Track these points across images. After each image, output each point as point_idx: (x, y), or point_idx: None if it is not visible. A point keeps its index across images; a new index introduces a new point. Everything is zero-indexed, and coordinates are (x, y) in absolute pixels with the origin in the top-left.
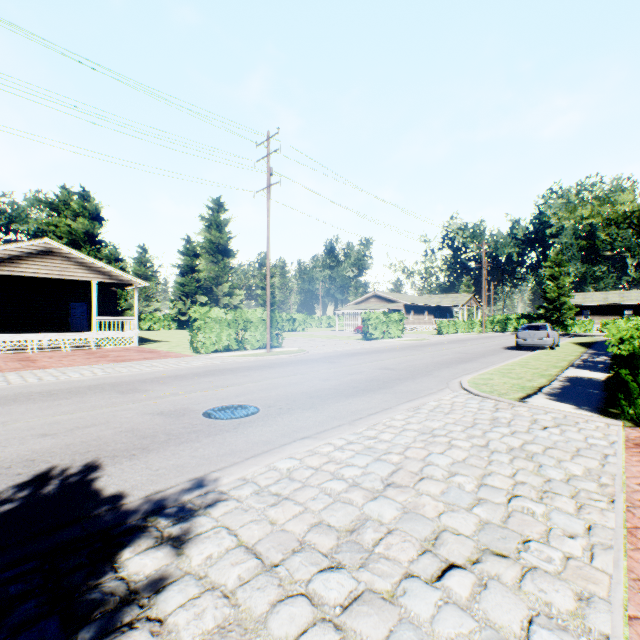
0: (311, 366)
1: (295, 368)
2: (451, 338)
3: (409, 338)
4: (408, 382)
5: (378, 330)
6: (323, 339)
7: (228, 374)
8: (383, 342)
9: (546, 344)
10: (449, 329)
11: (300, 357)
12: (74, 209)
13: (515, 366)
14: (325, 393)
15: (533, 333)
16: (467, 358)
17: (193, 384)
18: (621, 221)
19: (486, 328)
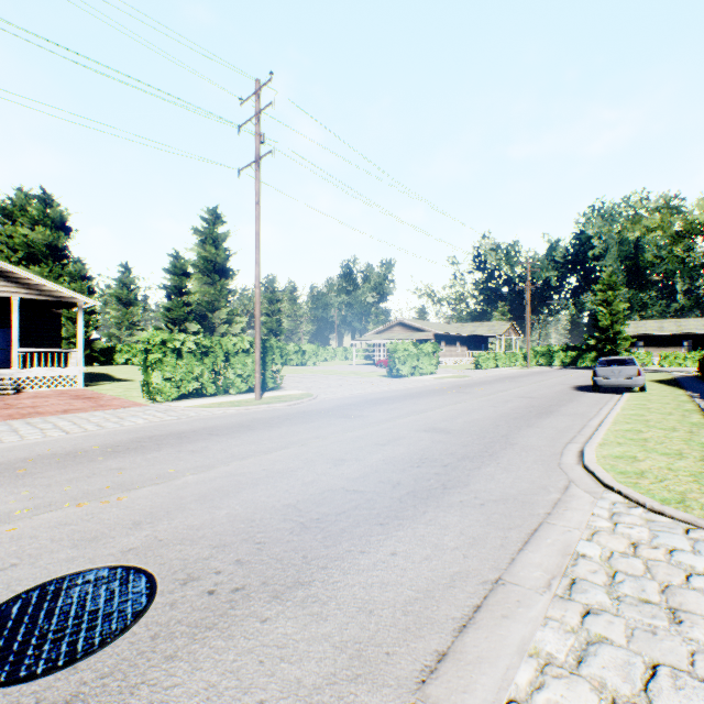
0: (316, 425)
1: (290, 430)
2: (495, 374)
3: (445, 375)
4: (489, 466)
5: (407, 365)
6: (338, 376)
7: (167, 447)
8: (415, 380)
9: (637, 384)
10: (488, 363)
11: (303, 406)
12: (32, 216)
13: (635, 424)
14: (335, 509)
15: (618, 370)
16: (542, 407)
17: (76, 479)
18: (696, 233)
19: (529, 361)
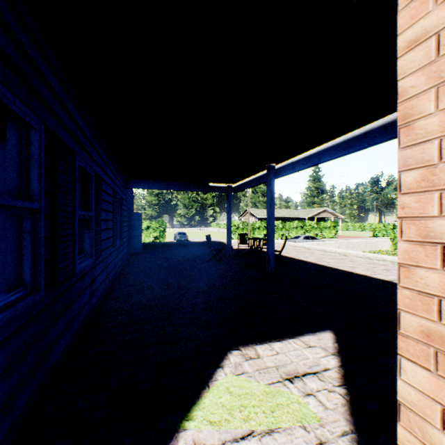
0: None
1: None
2: None
3: None
4: None
5: None
6: None
7: None
8: None
9: None
10: None
11: None
12: None
13: None
14: None
15: None
16: None
17: None
18: None
19: None
